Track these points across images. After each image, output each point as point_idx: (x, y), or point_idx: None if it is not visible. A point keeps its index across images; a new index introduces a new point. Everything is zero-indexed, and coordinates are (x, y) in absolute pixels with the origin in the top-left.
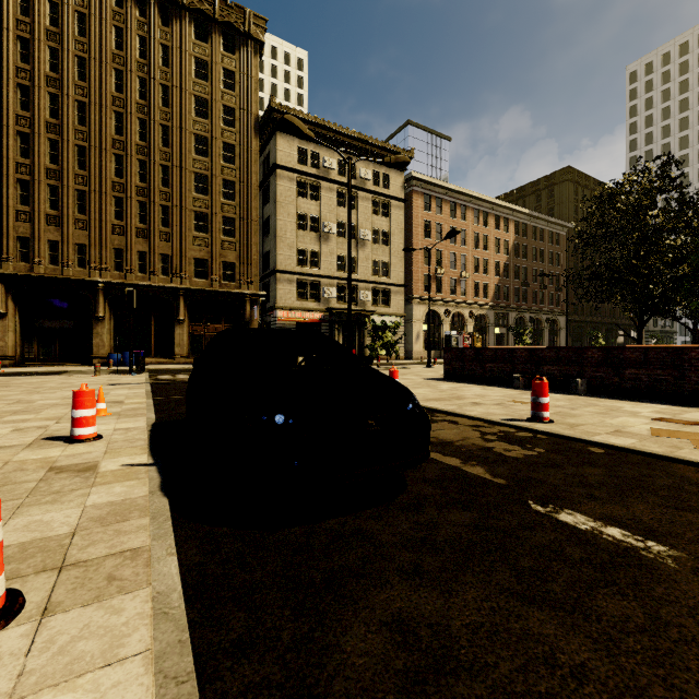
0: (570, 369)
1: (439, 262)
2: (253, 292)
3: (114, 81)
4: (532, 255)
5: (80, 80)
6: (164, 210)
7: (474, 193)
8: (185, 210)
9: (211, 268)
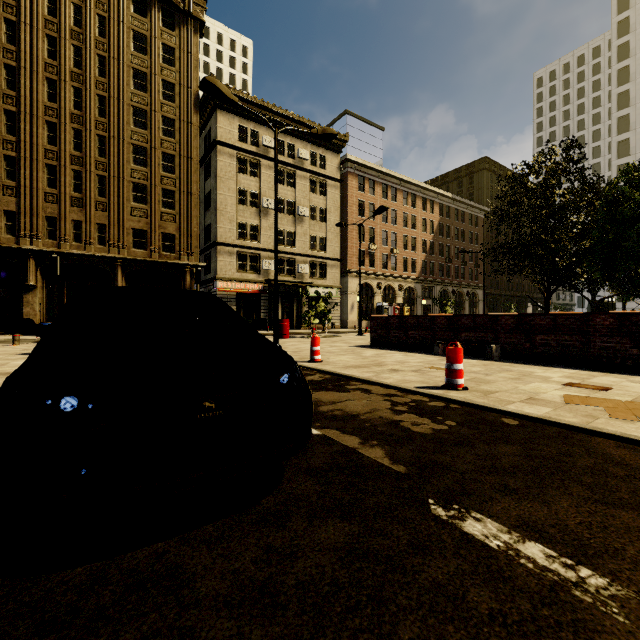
0: (486, 336)
1: (372, 239)
2: (193, 263)
3: (46, 47)
4: (454, 234)
5: (9, 43)
6: (101, 180)
7: (403, 177)
8: (122, 180)
9: (150, 238)
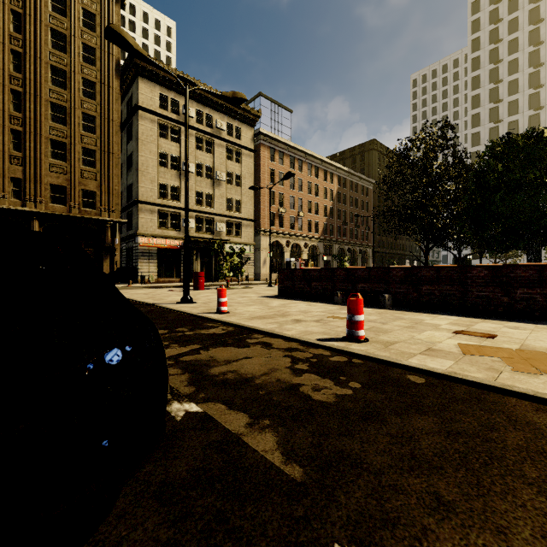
0: (379, 286)
1: (282, 203)
2: (115, 219)
3: None
4: (350, 202)
5: None
6: (16, 134)
7: (308, 151)
8: (40, 136)
9: (69, 194)
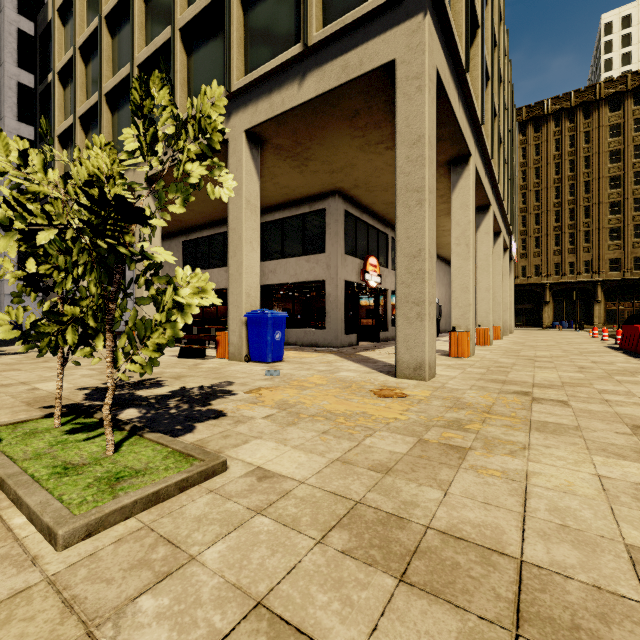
0: None
1: None
2: None
3: (554, 170)
4: None
5: (535, 179)
6: (586, 233)
7: None
8: (601, 229)
9: (623, 263)
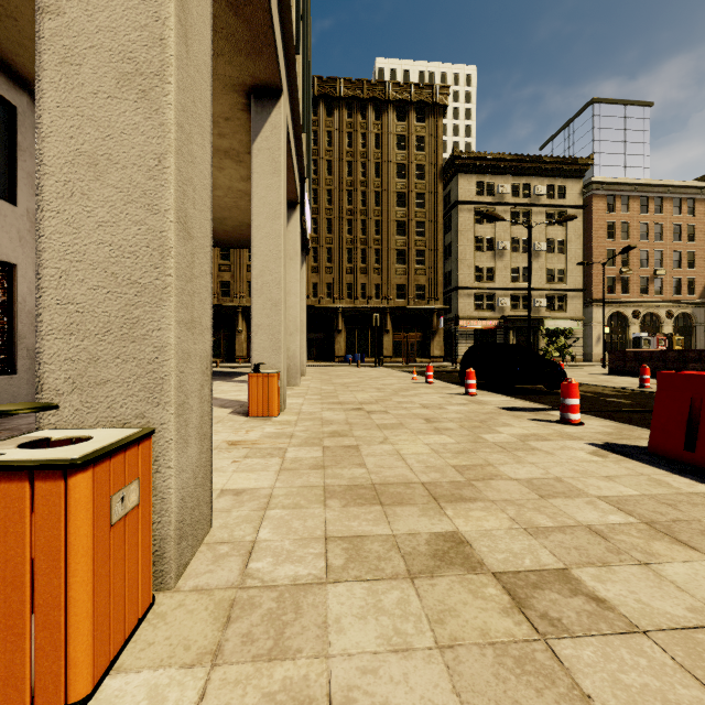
0: None
1: (625, 262)
2: (439, 306)
3: (346, 170)
4: None
5: (328, 175)
6: (376, 252)
7: (673, 182)
8: (390, 250)
9: (408, 290)
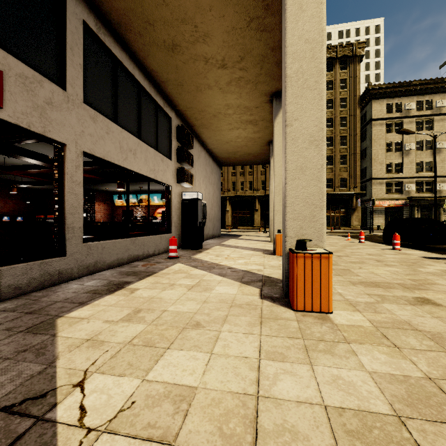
0: None
1: None
2: (357, 192)
3: None
4: None
5: None
6: None
7: None
8: None
9: (334, 182)
